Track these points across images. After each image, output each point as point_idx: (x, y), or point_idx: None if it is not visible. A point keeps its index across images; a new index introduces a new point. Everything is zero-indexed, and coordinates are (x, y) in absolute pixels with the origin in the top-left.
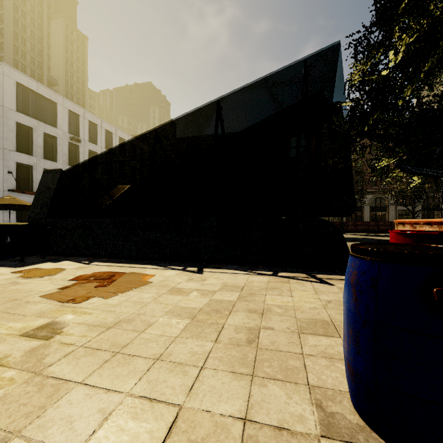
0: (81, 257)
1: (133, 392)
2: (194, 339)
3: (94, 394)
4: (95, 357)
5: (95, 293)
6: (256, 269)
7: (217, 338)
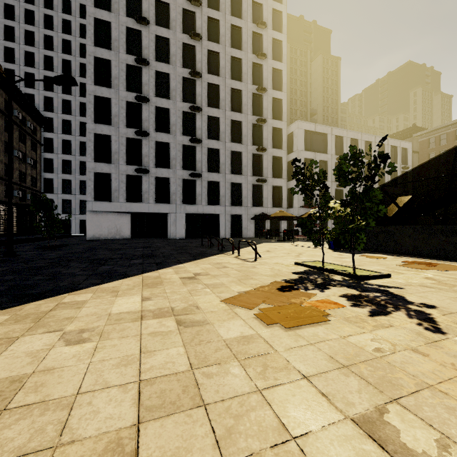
0: (384, 253)
1: None
2: None
3: None
4: None
5: (429, 268)
6: None
7: None
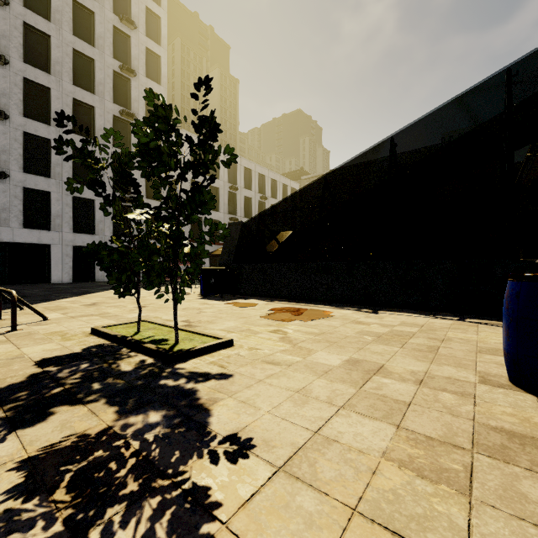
0: (260, 297)
1: (353, 357)
2: (383, 345)
3: (331, 354)
4: (320, 344)
5: (294, 318)
6: (438, 315)
7: (402, 347)
